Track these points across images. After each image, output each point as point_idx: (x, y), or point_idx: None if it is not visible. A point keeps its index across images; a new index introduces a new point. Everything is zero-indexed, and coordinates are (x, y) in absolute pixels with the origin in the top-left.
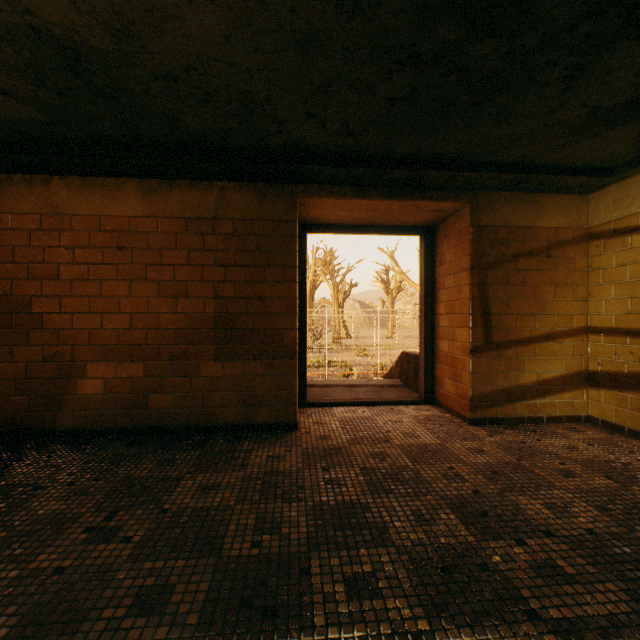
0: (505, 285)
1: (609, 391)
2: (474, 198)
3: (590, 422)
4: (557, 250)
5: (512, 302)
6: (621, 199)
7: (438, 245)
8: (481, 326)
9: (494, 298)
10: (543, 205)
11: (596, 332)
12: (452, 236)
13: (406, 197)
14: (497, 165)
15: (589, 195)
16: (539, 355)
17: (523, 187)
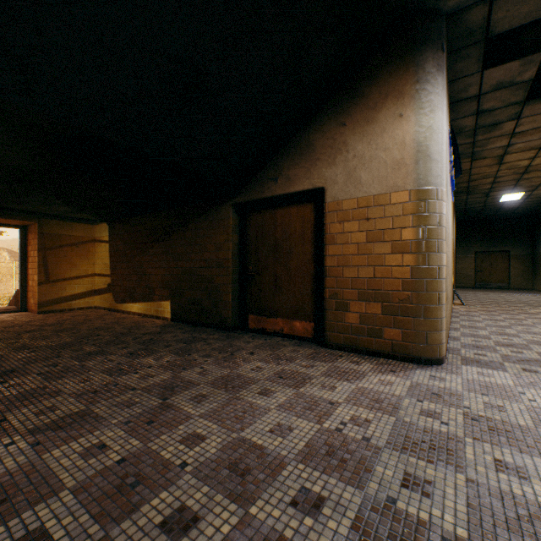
0: (57, 257)
1: (100, 296)
2: (41, 221)
3: (96, 308)
4: (82, 245)
5: (61, 264)
6: (102, 230)
7: (29, 236)
8: (45, 273)
9: (52, 262)
10: (76, 227)
11: (97, 275)
12: (34, 234)
13: (1, 217)
14: (45, 213)
15: (96, 225)
16: (74, 284)
17: (64, 220)
